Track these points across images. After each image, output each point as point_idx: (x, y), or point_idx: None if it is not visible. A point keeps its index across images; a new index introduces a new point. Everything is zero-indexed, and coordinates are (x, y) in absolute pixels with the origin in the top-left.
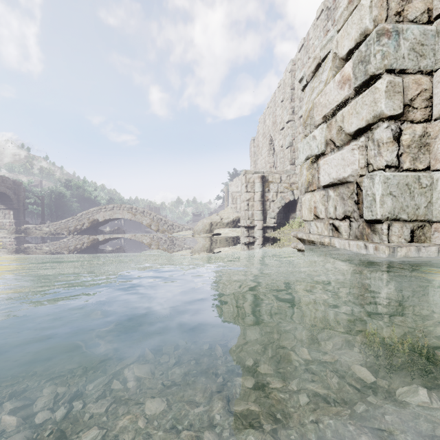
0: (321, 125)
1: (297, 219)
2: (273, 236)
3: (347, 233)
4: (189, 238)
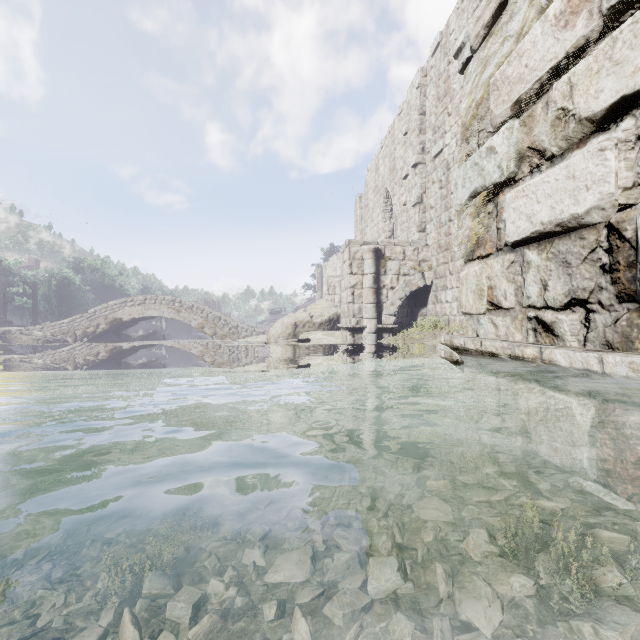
0: (508, 122)
1: (429, 317)
2: (395, 344)
3: (579, 336)
4: (259, 347)
